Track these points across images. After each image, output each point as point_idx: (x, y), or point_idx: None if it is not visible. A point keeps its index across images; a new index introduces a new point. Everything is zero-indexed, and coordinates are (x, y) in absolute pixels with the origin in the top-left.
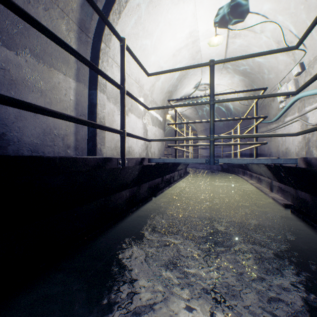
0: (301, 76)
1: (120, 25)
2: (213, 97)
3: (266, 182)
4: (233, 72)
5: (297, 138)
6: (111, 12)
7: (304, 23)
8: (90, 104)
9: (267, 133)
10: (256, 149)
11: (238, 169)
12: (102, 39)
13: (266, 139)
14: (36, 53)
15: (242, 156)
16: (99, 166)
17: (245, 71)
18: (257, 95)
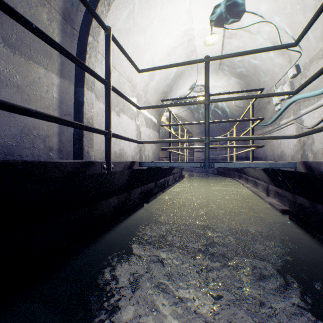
0: (296, 78)
1: (110, 18)
2: (208, 96)
3: (263, 186)
4: (228, 73)
5: (292, 141)
6: (99, 3)
7: (300, 24)
8: (76, 102)
9: (265, 136)
10: (252, 152)
11: (234, 172)
12: (90, 32)
13: (262, 142)
14: (11, 42)
15: (238, 159)
16: (78, 171)
17: (241, 72)
18: (254, 95)
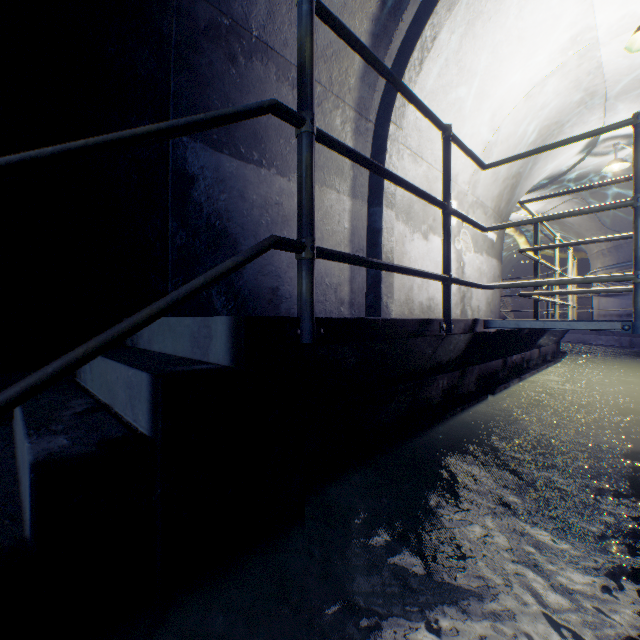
0: None
1: (418, 81)
2: None
3: None
4: None
5: None
6: (407, 68)
7: None
8: (370, 230)
9: None
10: None
11: None
12: (391, 119)
13: None
14: None
15: None
16: (418, 331)
17: None
18: None
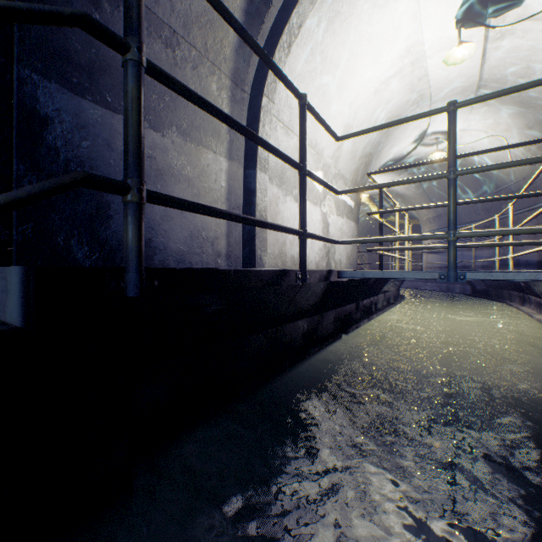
0: None
1: (289, 63)
2: (454, 165)
3: None
4: (497, 103)
5: None
6: (277, 48)
7: None
8: (246, 190)
9: None
10: None
11: (511, 291)
12: (264, 92)
13: None
14: (183, 129)
15: (521, 266)
16: (274, 281)
17: (527, 97)
18: None
